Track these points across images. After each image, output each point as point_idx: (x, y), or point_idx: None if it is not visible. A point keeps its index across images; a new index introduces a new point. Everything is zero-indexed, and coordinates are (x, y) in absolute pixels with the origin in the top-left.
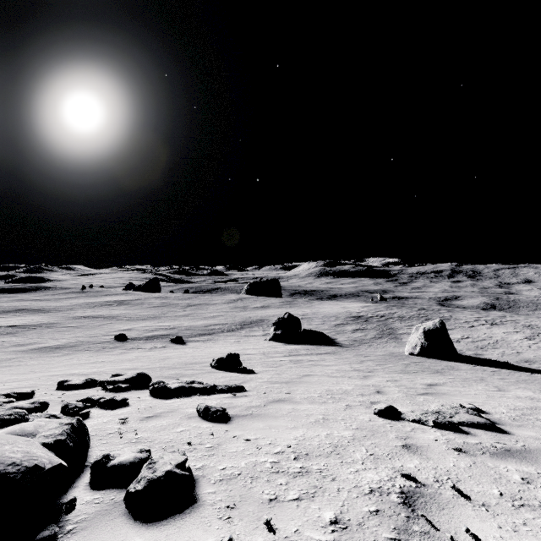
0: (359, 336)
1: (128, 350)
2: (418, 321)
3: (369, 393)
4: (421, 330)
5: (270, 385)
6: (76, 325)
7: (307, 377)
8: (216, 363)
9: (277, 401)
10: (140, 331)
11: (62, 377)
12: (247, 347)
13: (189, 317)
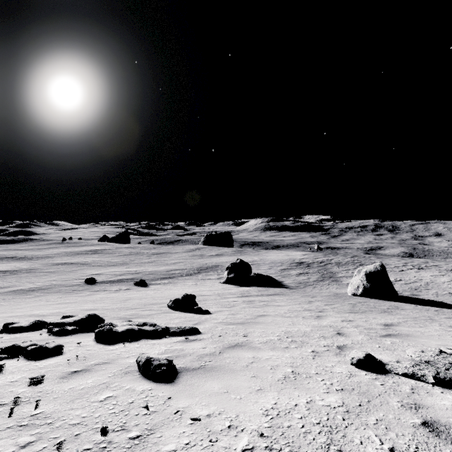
0: (303, 279)
1: (94, 292)
2: (354, 266)
3: (331, 335)
4: (363, 273)
5: (226, 327)
6: (52, 271)
7: (261, 317)
8: (173, 304)
9: (234, 346)
10: (109, 276)
11: (18, 318)
12: (203, 289)
13: (153, 263)
